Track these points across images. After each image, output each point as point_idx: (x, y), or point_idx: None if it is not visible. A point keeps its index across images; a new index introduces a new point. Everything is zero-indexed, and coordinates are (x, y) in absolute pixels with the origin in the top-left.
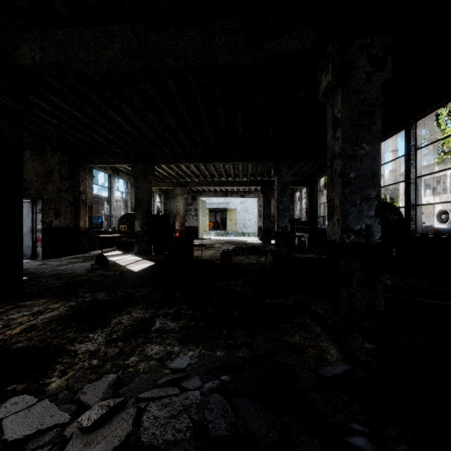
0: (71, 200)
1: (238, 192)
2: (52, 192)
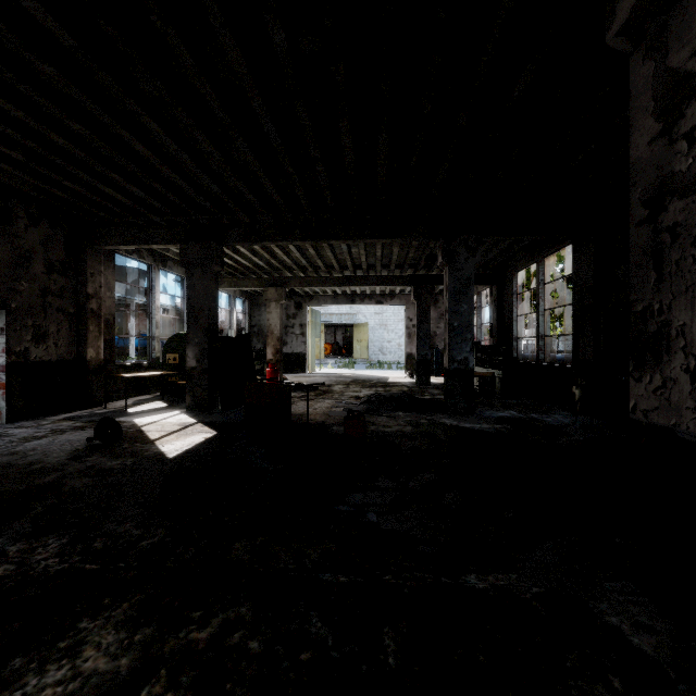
0: (70, 310)
1: (373, 295)
2: (29, 295)
